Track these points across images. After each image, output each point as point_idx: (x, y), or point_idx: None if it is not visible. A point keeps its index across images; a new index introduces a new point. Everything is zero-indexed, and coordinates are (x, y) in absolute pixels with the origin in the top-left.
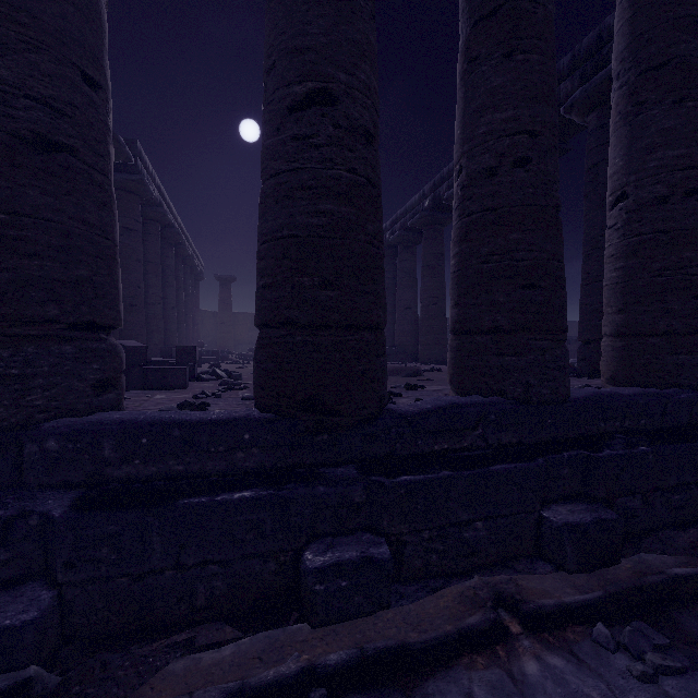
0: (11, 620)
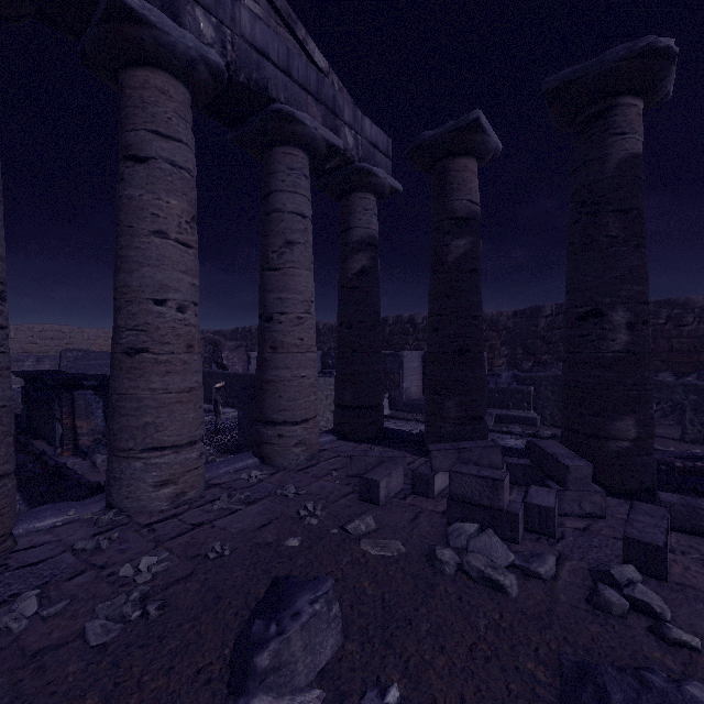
0: None
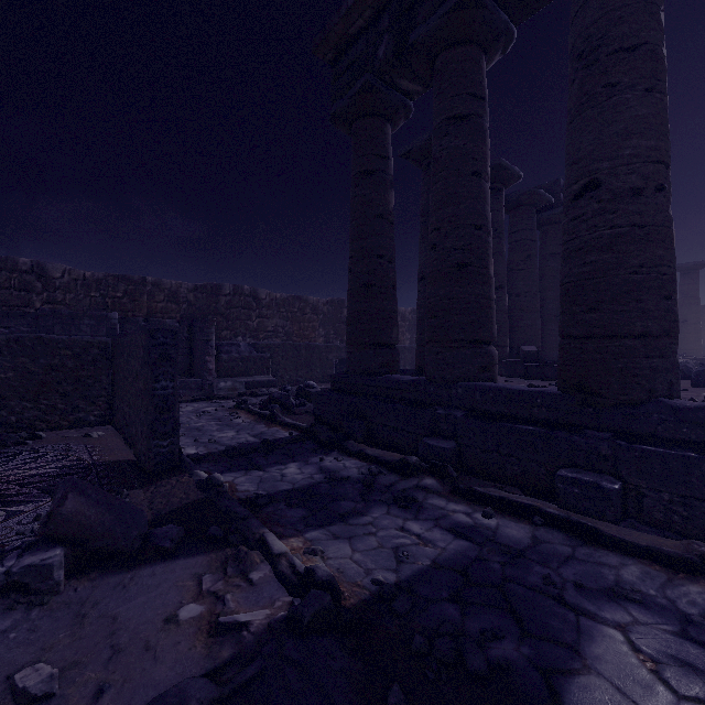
0: (444, 446)
